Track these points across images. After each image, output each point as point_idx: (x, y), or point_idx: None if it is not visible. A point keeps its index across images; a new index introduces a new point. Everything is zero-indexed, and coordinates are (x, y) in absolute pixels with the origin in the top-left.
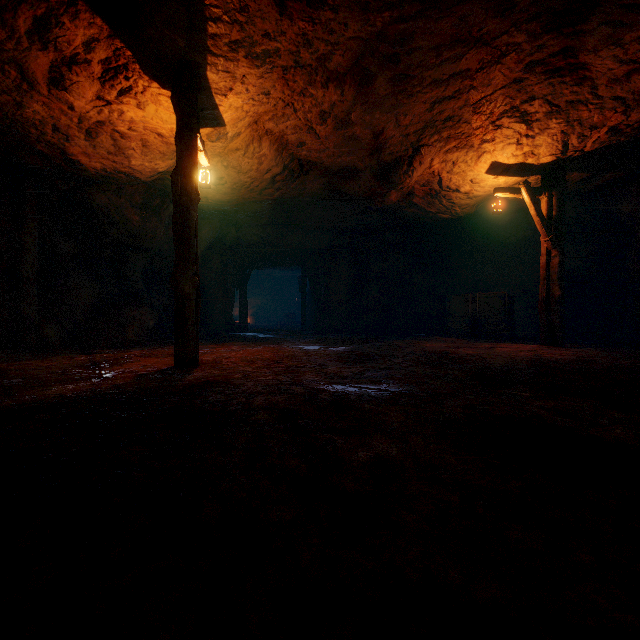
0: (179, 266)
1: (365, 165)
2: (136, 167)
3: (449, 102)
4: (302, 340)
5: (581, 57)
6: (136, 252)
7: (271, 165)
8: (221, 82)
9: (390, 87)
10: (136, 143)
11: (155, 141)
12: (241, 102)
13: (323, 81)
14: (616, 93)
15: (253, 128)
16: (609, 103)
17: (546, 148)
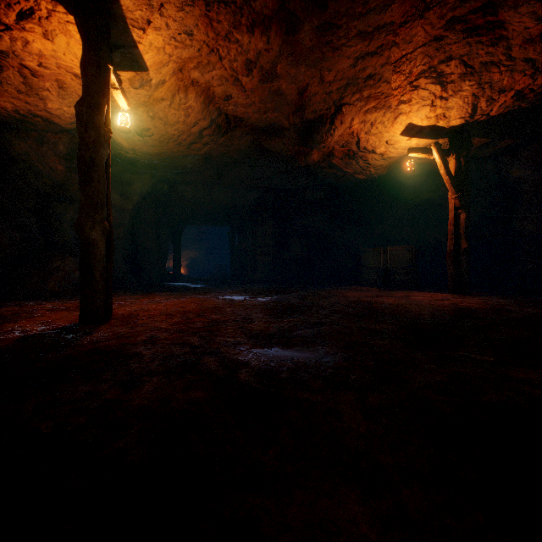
0: (84, 209)
1: (290, 123)
2: (53, 111)
3: (372, 59)
4: (229, 290)
5: (500, 14)
6: (63, 203)
7: (198, 118)
8: (136, 11)
9: (316, 37)
10: (51, 83)
11: (72, 83)
12: (162, 41)
13: (248, 24)
14: (528, 54)
15: (178, 77)
16: (520, 65)
17: (457, 111)
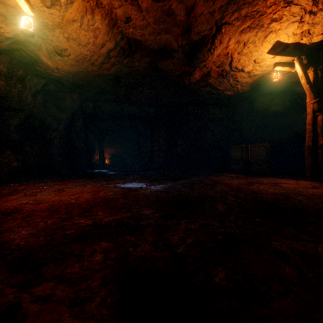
0: None
1: (178, 44)
2: None
3: None
4: (131, 177)
5: None
6: (8, 111)
7: (105, 39)
8: None
9: None
10: None
11: None
12: None
13: None
14: None
15: None
16: None
17: (321, 26)
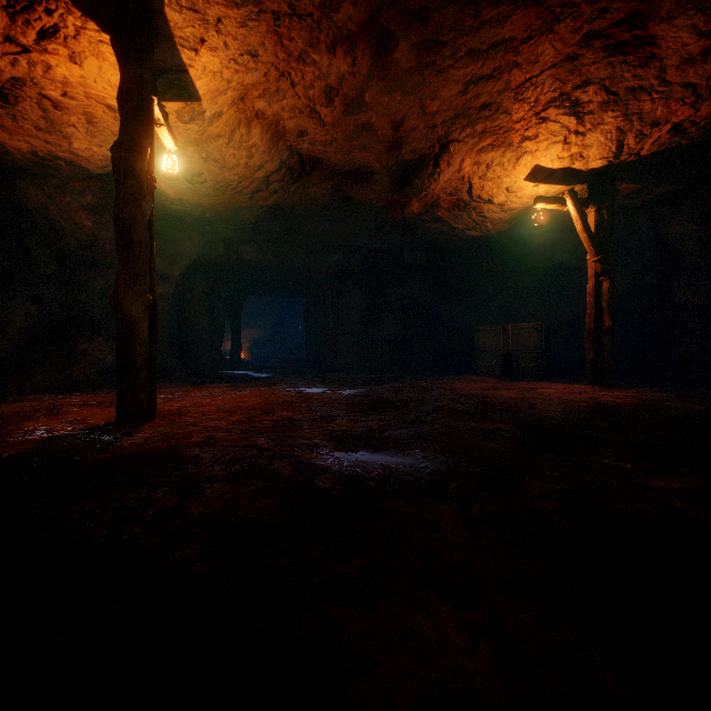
0: (123, 278)
1: (382, 165)
2: (80, 152)
3: (487, 83)
4: (304, 380)
5: (651, 27)
6: (90, 268)
7: (264, 160)
8: (187, 27)
9: (415, 57)
10: (77, 118)
11: (105, 117)
12: (219, 64)
13: (329, 42)
14: (688, 78)
15: (239, 108)
16: (677, 91)
17: (597, 149)
